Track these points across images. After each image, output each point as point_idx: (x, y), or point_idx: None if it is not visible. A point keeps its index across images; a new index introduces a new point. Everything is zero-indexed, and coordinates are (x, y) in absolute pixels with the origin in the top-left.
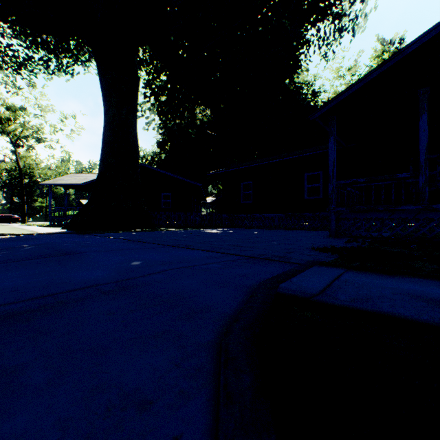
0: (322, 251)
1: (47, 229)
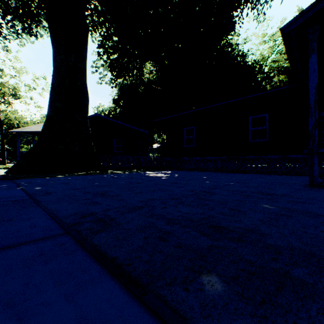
0: None
1: None
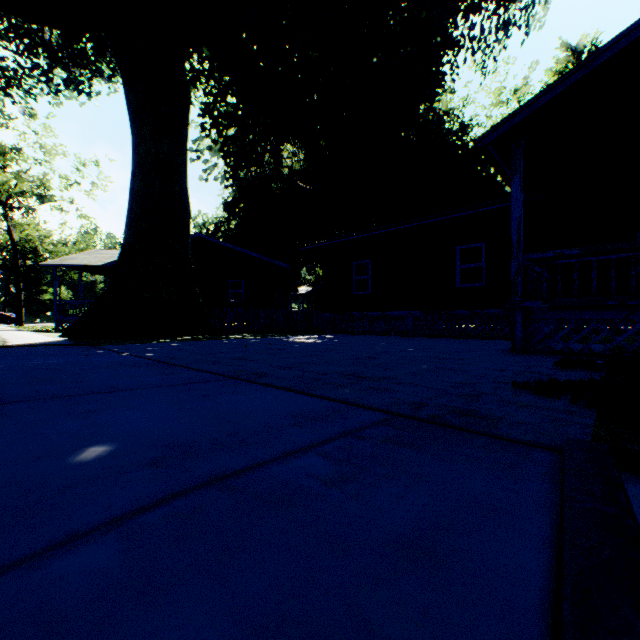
0: (543, 393)
1: (32, 338)
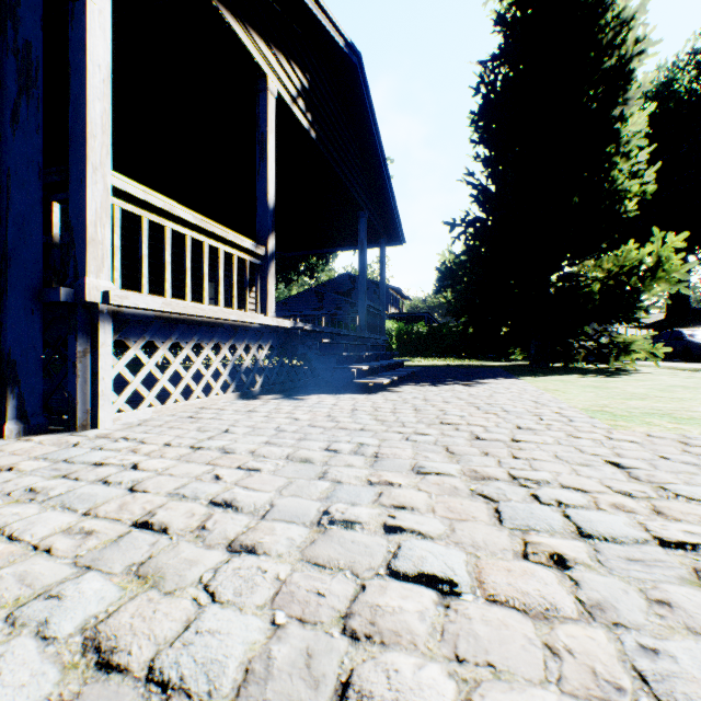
0: None
1: None
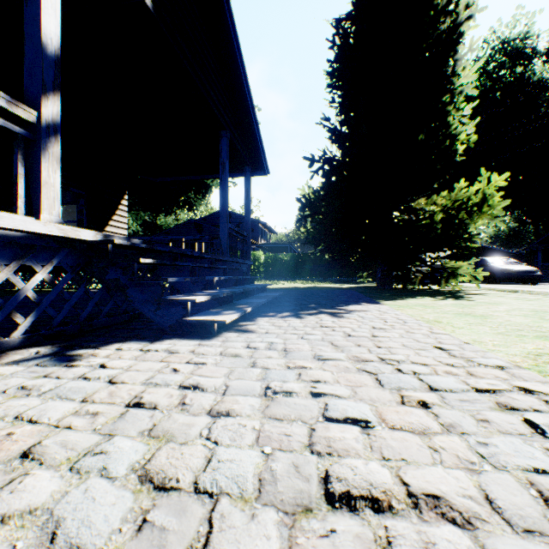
0: None
1: None
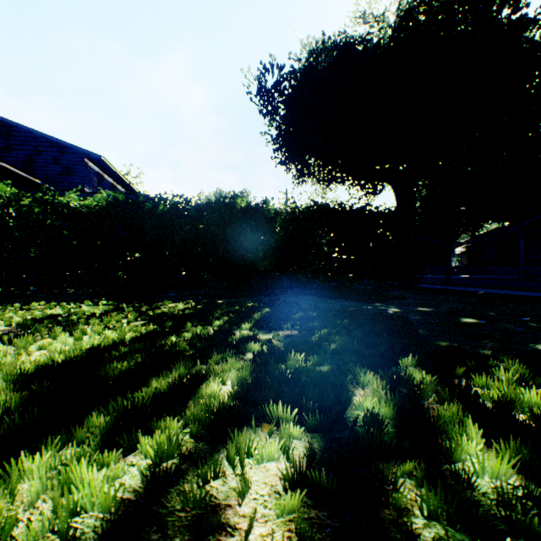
0: None
1: None
